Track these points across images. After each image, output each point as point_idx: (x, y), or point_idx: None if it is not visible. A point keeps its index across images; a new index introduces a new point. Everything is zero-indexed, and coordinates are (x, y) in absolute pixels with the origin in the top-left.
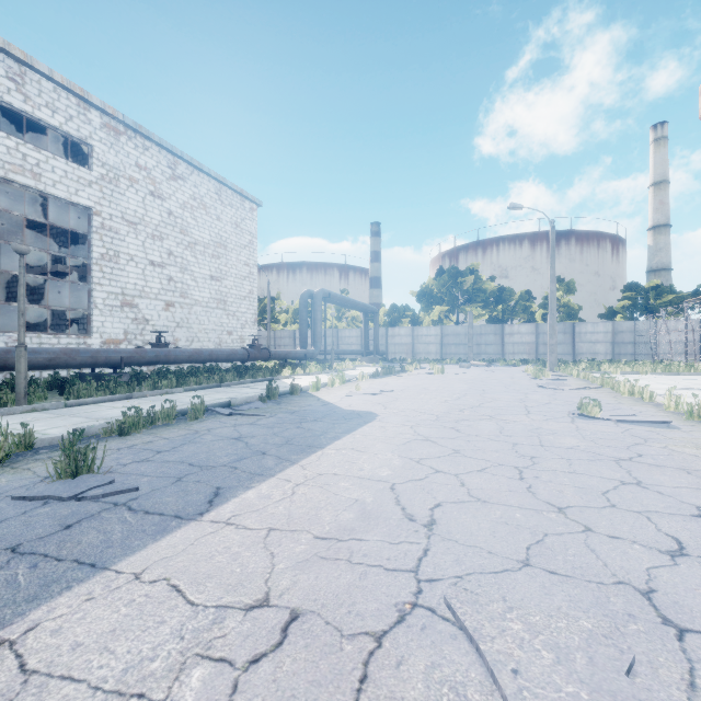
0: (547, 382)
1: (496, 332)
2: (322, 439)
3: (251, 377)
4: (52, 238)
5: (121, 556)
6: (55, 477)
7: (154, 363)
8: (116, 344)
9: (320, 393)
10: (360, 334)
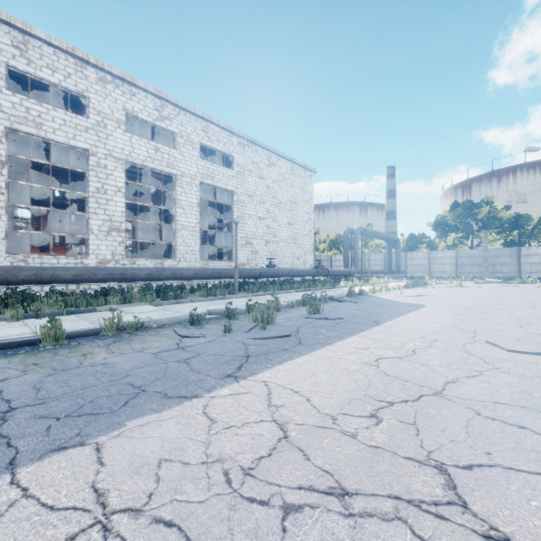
0: None
1: (512, 254)
2: (402, 312)
3: (322, 286)
4: (208, 208)
5: (365, 329)
6: (305, 315)
7: (273, 276)
8: (243, 266)
9: (377, 295)
10: (383, 257)
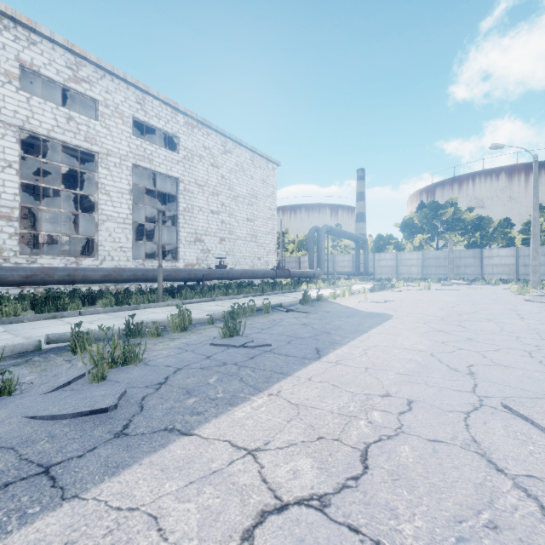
0: (533, 297)
1: (475, 255)
2: (362, 327)
3: (280, 289)
4: (153, 199)
5: (292, 371)
6: (219, 337)
7: (220, 278)
8: (192, 266)
9: (337, 301)
10: (352, 259)
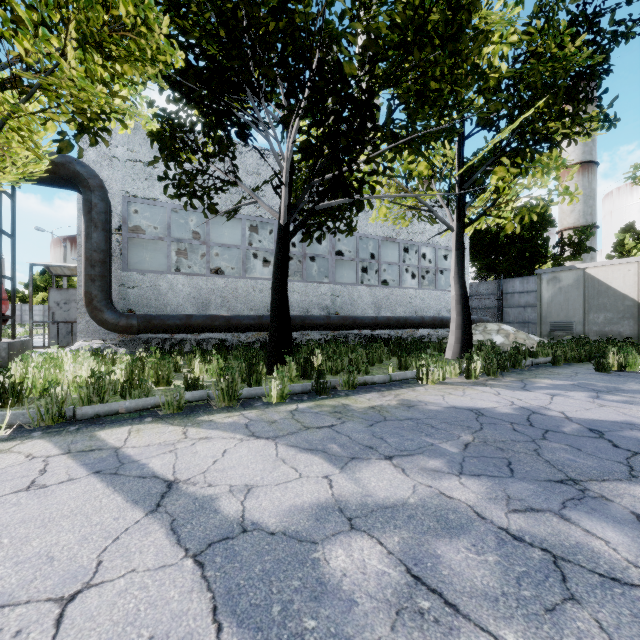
0: None
1: None
2: None
3: None
4: None
5: None
6: None
7: None
8: None
9: None
10: None
